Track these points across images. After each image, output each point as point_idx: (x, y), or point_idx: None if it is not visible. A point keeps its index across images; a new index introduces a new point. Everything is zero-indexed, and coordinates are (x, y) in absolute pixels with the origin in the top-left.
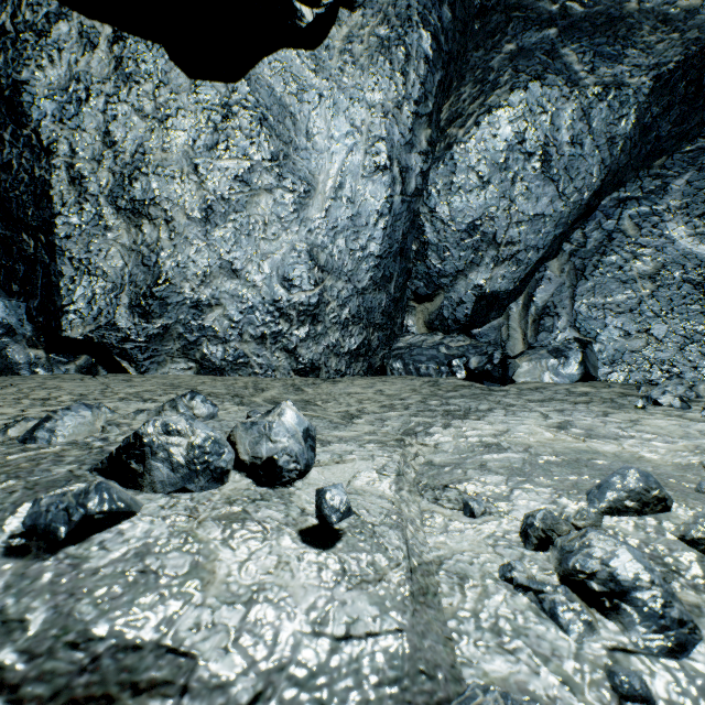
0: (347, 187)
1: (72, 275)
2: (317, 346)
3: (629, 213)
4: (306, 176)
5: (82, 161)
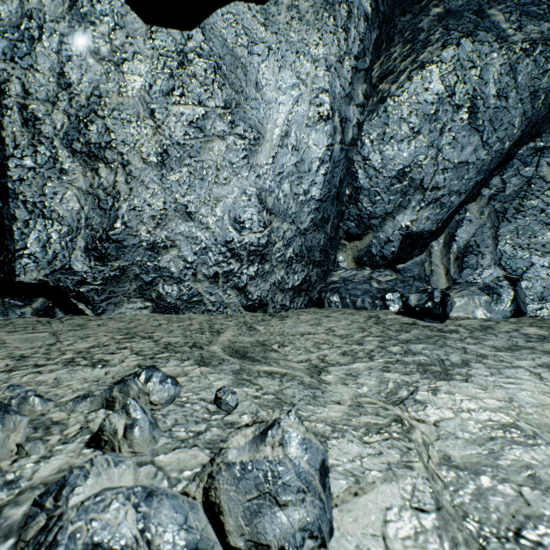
0: (292, 136)
1: (25, 219)
2: (265, 283)
3: (547, 160)
4: (256, 125)
5: (35, 102)
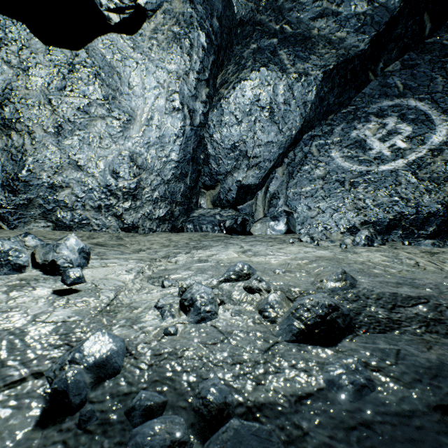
0: (156, 119)
1: None
2: (137, 214)
3: (315, 143)
4: (128, 111)
5: None
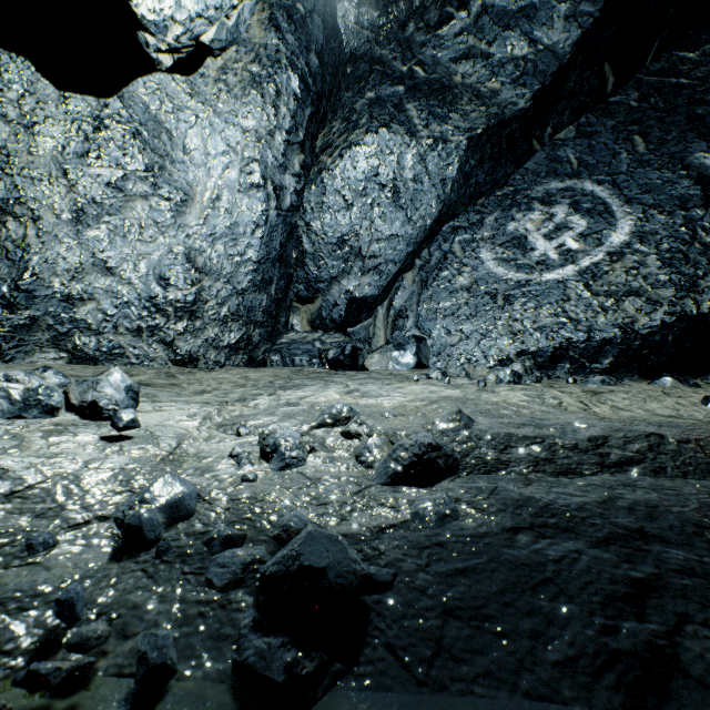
0: (225, 199)
1: None
2: (196, 339)
3: (459, 239)
4: (183, 187)
5: None
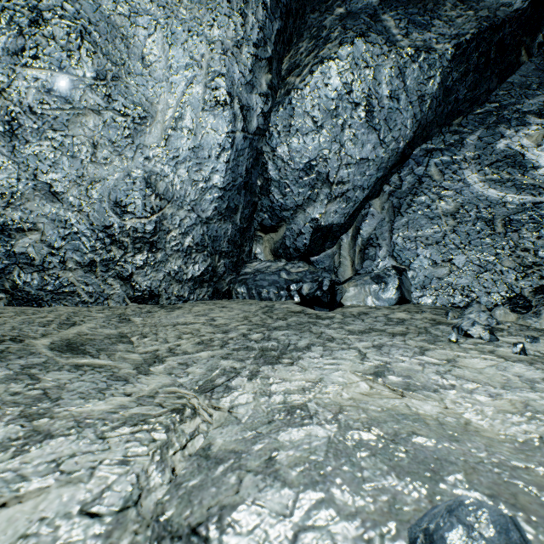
0: (188, 119)
1: None
2: (157, 273)
3: (435, 161)
4: (142, 102)
5: None
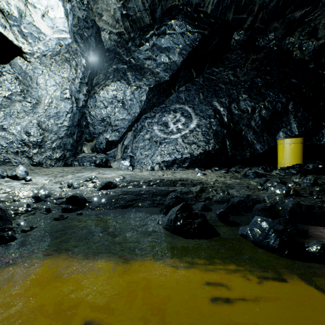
0: (54, 103)
1: None
2: (42, 156)
3: (147, 121)
4: (37, 98)
5: None
